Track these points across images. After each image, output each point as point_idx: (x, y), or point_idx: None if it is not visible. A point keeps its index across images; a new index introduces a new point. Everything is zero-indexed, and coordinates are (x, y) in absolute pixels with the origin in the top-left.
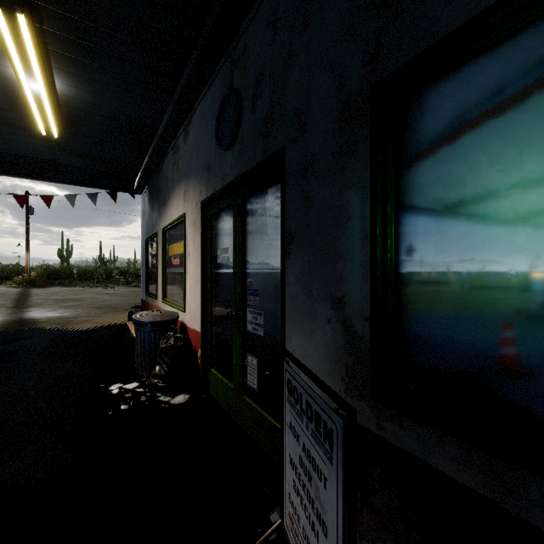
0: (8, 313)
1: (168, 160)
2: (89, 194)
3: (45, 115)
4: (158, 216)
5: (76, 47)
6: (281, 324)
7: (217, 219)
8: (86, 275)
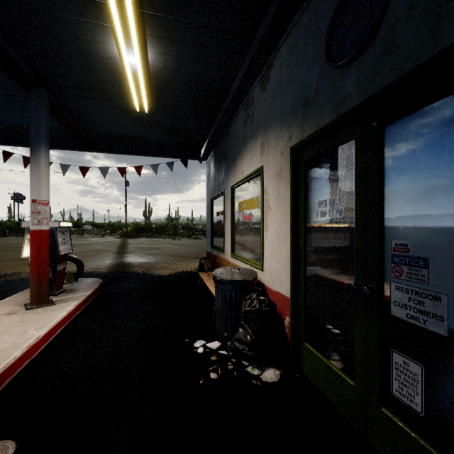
0: (114, 257)
1: (238, 118)
2: (168, 163)
3: (139, 90)
4: (225, 175)
5: (168, 1)
6: None
7: (315, 165)
8: (161, 230)
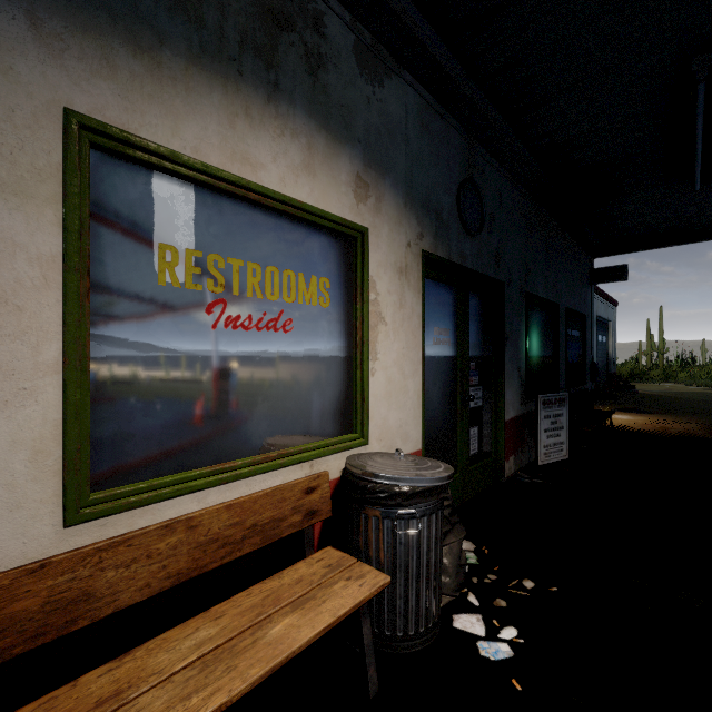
0: None
1: None
2: None
3: None
4: None
5: None
6: (504, 387)
7: (432, 288)
8: None
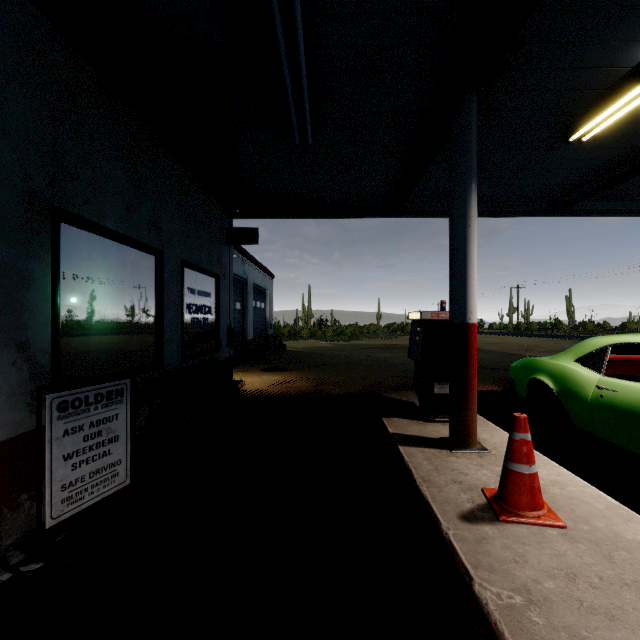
0: None
1: None
2: None
3: None
4: None
5: None
6: None
7: None
8: None
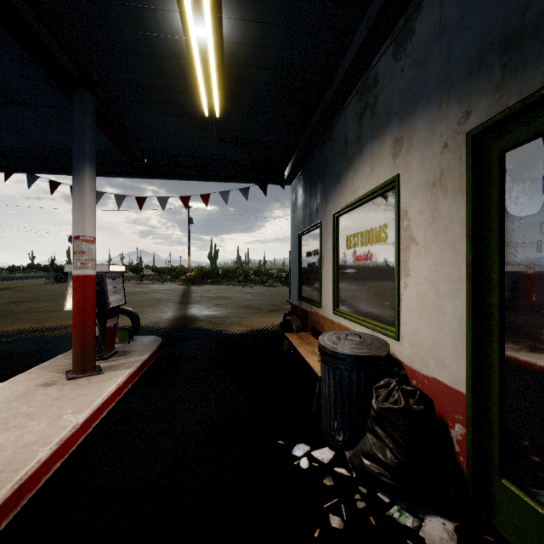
0: (176, 308)
1: (347, 114)
2: (242, 189)
3: (209, 84)
4: (322, 200)
5: None
6: None
7: (532, 154)
8: (229, 275)
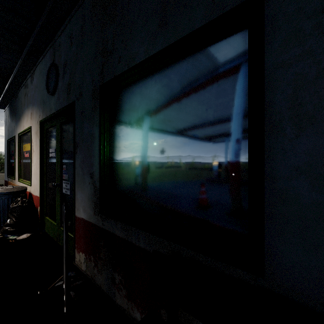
0: None
1: (22, 91)
2: None
3: None
4: (15, 125)
5: None
6: (74, 187)
7: (49, 132)
8: None
